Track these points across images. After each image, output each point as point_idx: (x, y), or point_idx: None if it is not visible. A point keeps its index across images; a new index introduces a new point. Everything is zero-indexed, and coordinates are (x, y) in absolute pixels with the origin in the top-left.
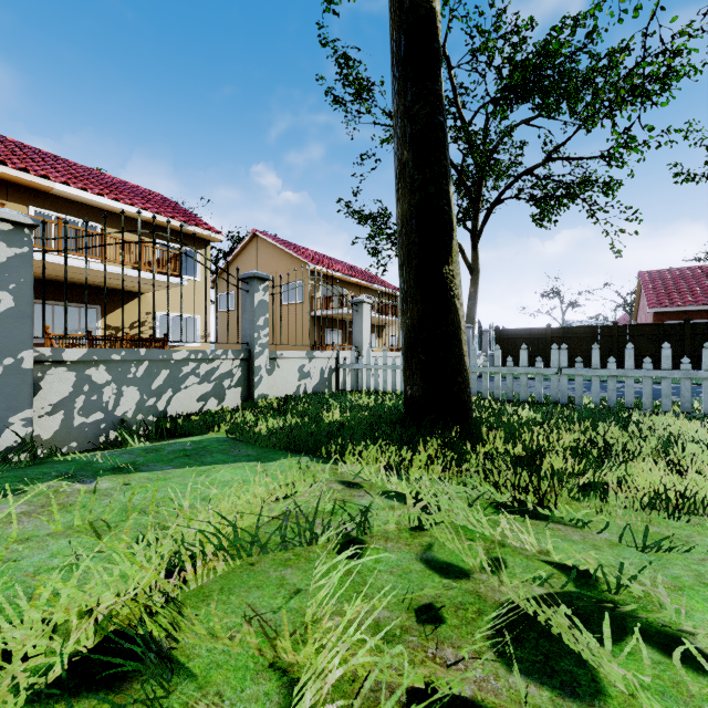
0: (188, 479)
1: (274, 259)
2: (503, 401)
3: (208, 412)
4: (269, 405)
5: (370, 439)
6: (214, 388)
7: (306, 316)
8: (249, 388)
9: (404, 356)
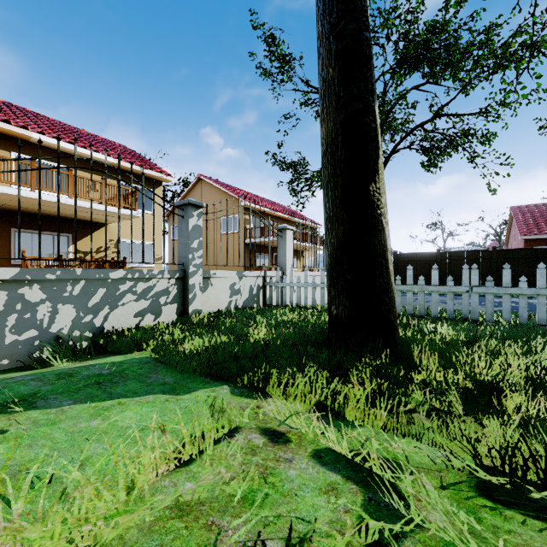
0: (80, 423)
1: (215, 197)
2: (415, 316)
3: (140, 328)
4: (200, 321)
5: (295, 364)
6: (150, 305)
7: (241, 243)
8: (184, 304)
9: (328, 276)
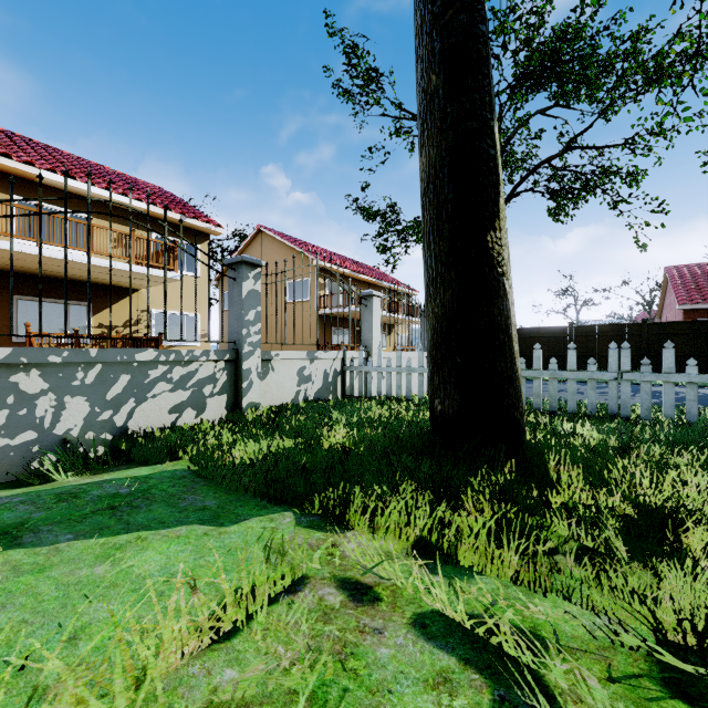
0: (80, 570)
1: (280, 255)
2: (545, 412)
3: (176, 429)
4: (257, 418)
5: (386, 481)
6: (191, 397)
7: (313, 315)
8: (236, 396)
9: (430, 358)
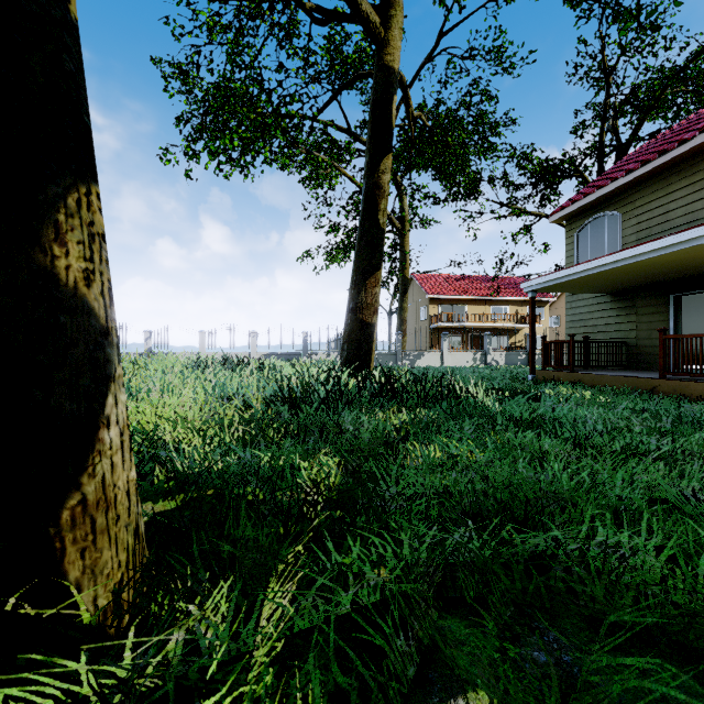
0: None
1: None
2: None
3: None
4: None
5: None
6: None
7: None
8: None
9: None
